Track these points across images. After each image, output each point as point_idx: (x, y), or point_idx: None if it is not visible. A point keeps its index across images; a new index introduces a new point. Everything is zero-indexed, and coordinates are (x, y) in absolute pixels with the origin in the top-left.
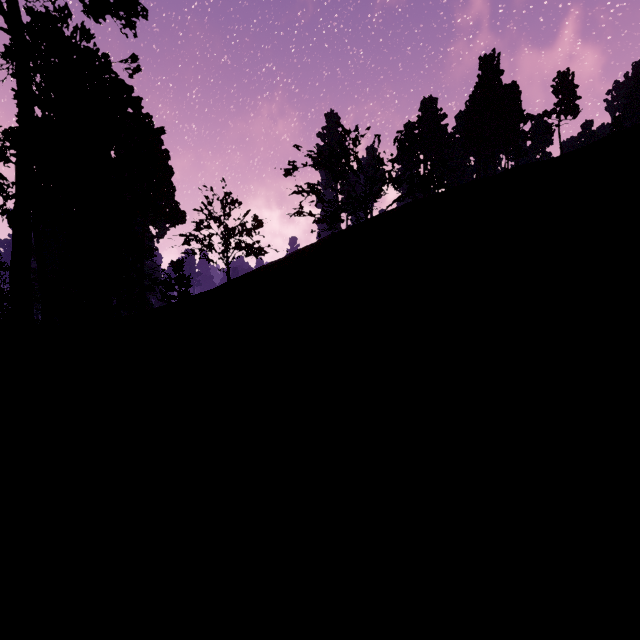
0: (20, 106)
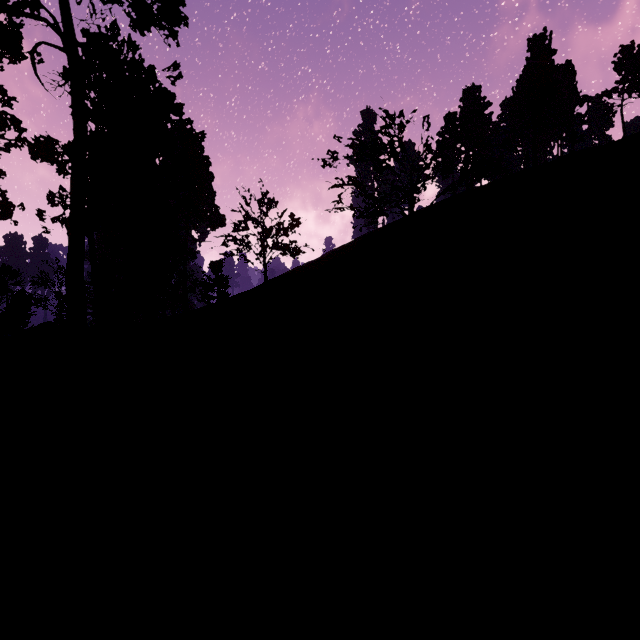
0: (74, 119)
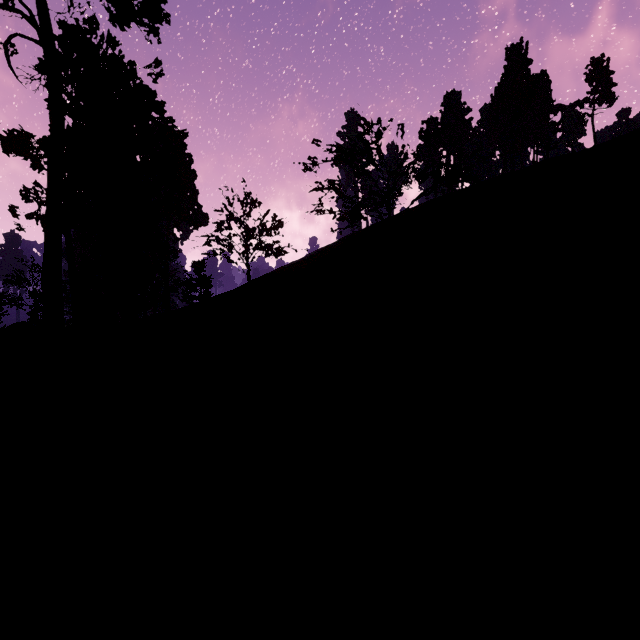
0: (51, 114)
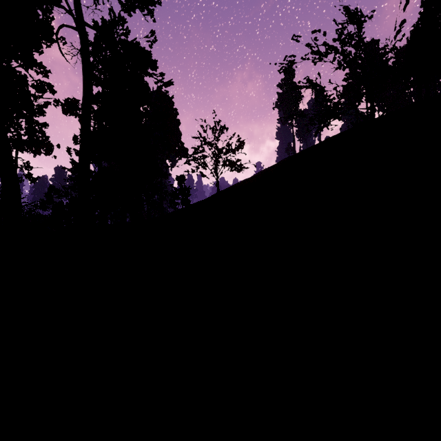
0: (83, 77)
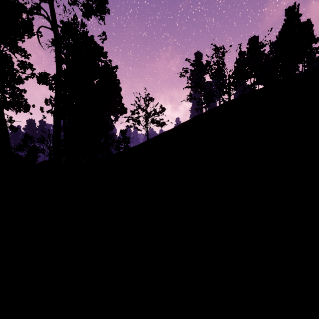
0: (56, 62)
